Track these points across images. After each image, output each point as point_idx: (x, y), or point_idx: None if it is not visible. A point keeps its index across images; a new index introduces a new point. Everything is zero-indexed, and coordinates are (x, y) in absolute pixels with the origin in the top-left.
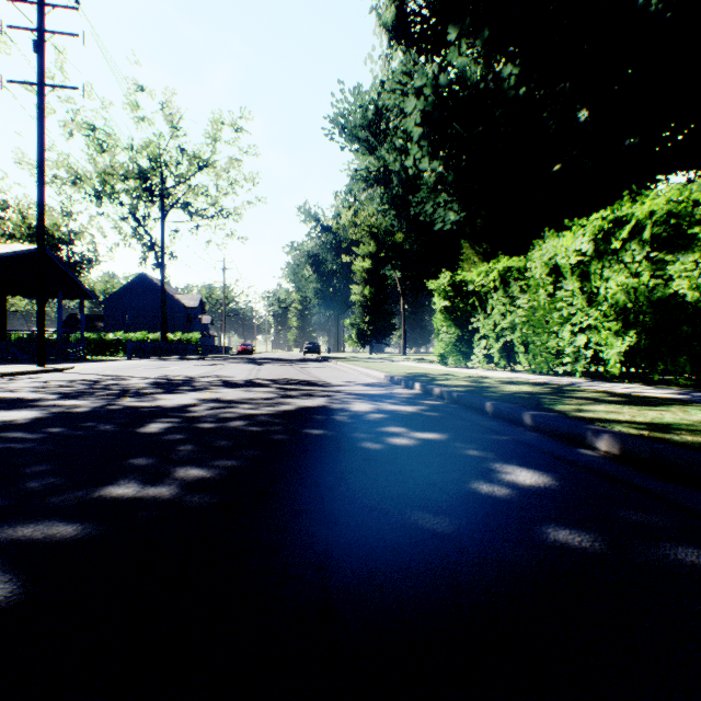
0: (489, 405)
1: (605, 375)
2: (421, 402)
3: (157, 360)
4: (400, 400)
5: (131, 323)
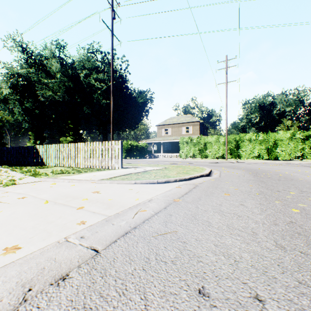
0: None
1: None
2: None
3: None
4: None
5: None
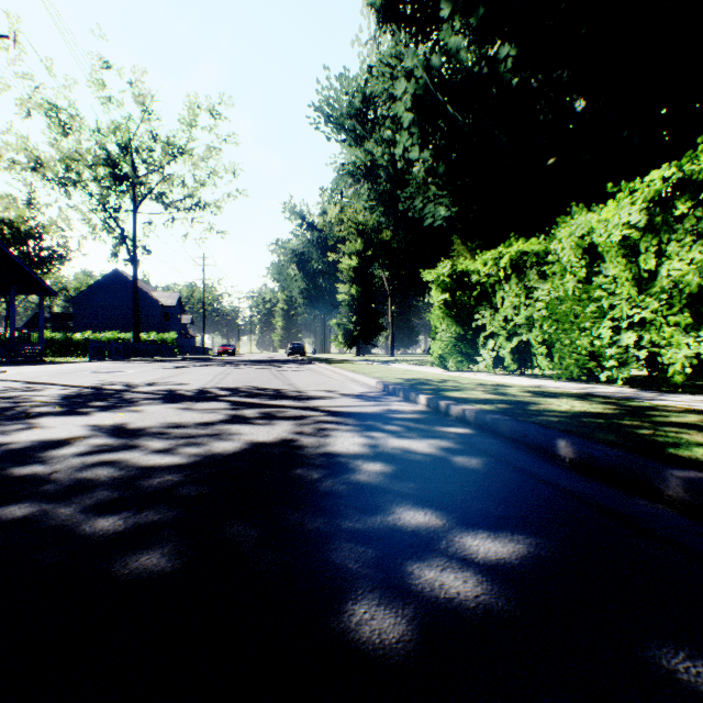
0: (563, 445)
1: (660, 383)
2: (436, 430)
3: (120, 363)
4: (404, 425)
5: (104, 322)
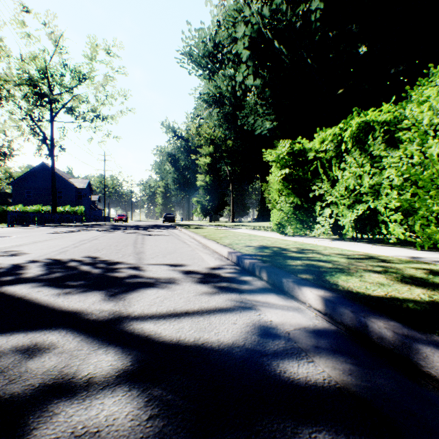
0: None
1: None
2: None
3: (27, 228)
4: None
5: (34, 199)
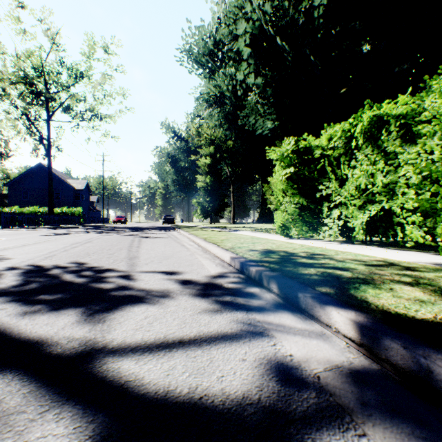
0: None
1: None
2: None
3: (21, 230)
4: None
5: (31, 200)
